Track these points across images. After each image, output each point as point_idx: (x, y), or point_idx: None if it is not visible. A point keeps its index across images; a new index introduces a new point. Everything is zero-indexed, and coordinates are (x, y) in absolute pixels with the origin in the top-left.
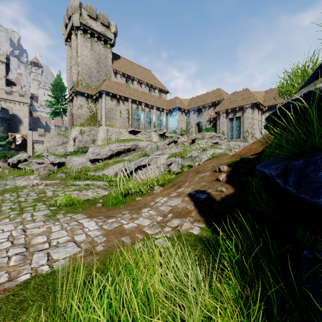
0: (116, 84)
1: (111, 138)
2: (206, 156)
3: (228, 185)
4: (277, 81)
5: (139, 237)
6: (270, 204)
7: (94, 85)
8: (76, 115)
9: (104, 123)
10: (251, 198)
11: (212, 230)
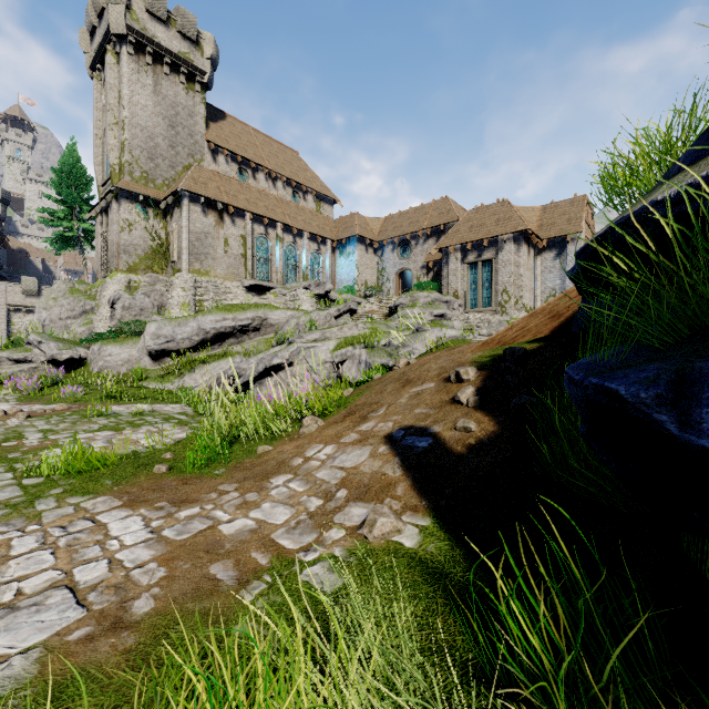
0: (217, 178)
1: (203, 301)
2: (423, 344)
3: (481, 416)
4: (599, 164)
5: (259, 561)
6: (599, 468)
7: (163, 177)
8: (117, 246)
9: (188, 265)
10: (546, 451)
11: (451, 534)
